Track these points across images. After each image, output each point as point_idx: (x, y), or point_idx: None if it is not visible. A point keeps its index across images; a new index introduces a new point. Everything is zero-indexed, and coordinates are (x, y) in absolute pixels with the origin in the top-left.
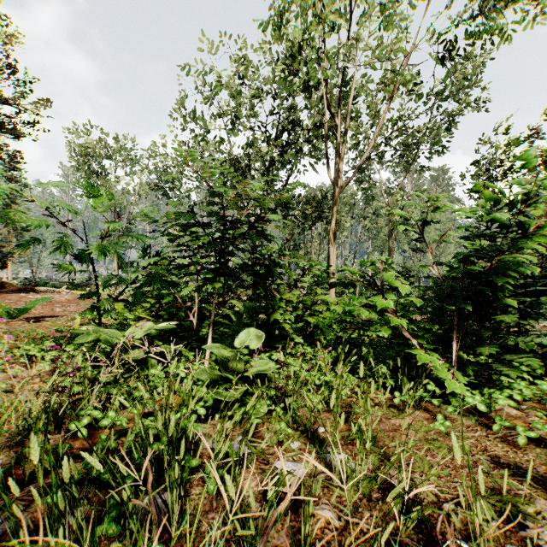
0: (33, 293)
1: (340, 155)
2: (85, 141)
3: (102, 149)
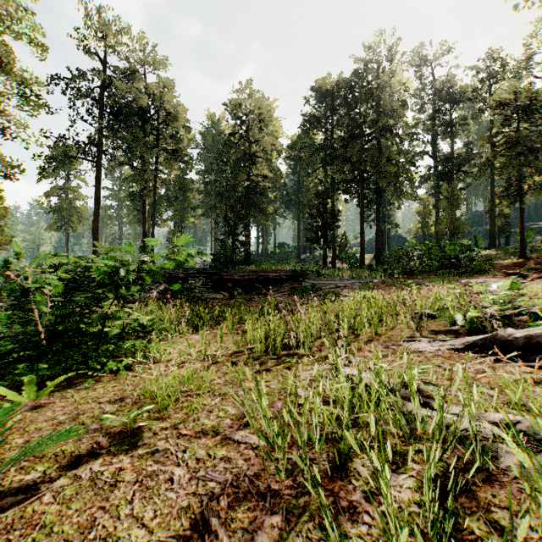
0: None
1: None
2: None
3: None
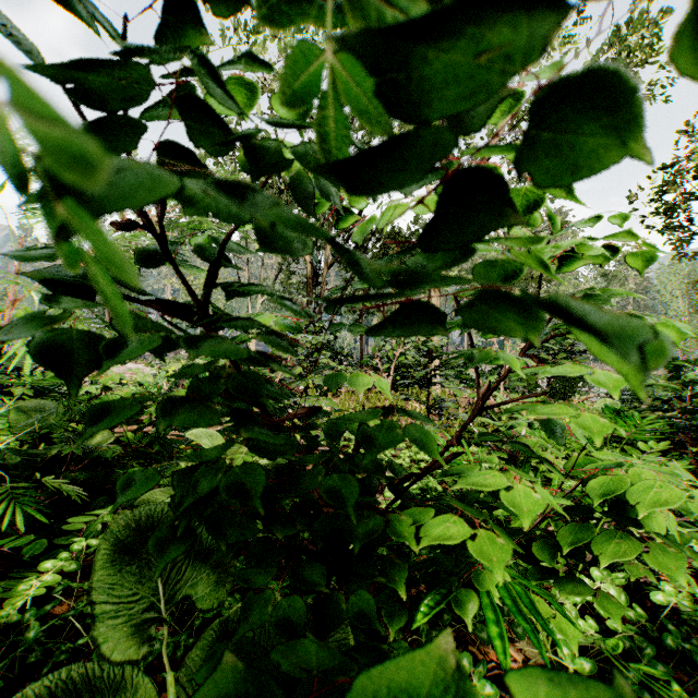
0: None
1: None
2: None
3: None
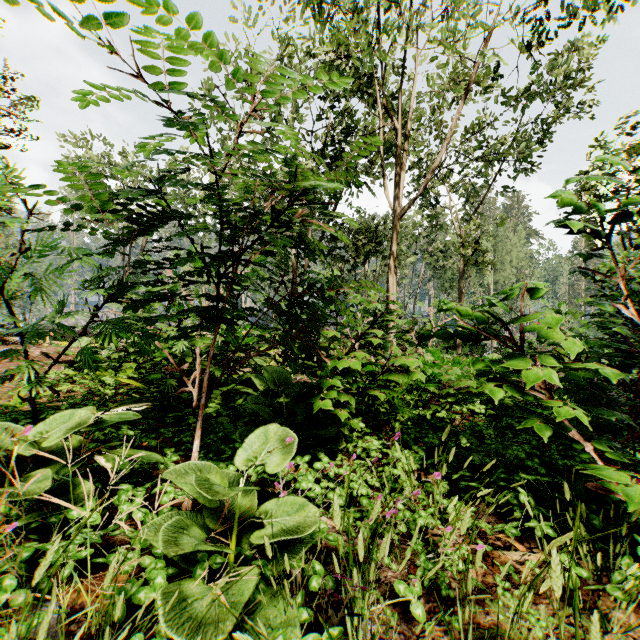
0: (2, 345)
1: (402, 169)
2: (87, 157)
3: (107, 167)
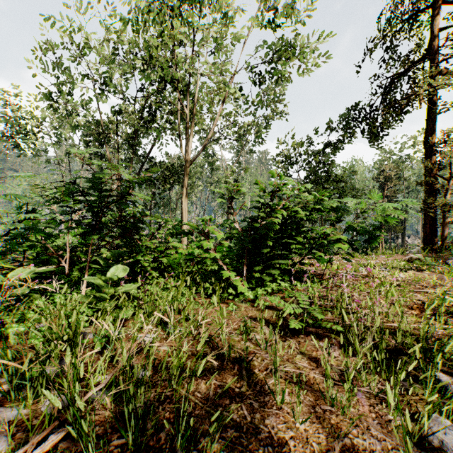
0: None
1: (191, 136)
2: None
3: None
